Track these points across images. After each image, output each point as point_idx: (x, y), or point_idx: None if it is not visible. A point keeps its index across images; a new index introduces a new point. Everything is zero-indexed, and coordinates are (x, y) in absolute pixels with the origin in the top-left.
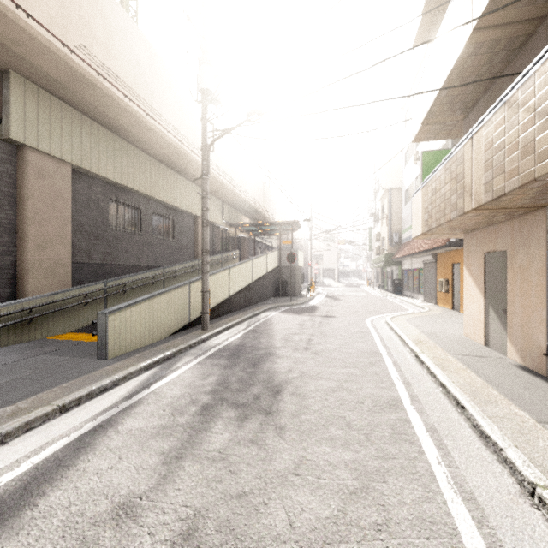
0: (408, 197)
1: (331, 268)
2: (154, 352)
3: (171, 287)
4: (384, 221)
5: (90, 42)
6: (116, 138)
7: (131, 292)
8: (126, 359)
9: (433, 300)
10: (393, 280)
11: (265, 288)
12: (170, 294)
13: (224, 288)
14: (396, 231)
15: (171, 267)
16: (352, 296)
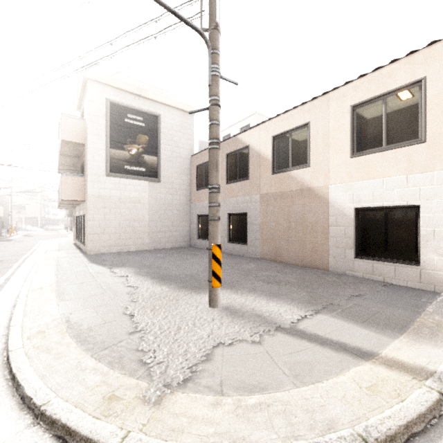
0: None
1: (35, 217)
2: None
3: None
4: None
5: None
6: None
7: None
8: None
9: None
10: None
11: None
12: None
13: None
14: None
15: None
16: (44, 235)
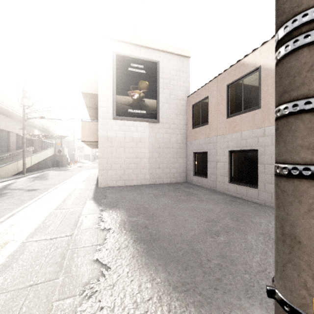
0: None
1: (88, 154)
2: (11, 178)
3: (12, 162)
4: None
5: None
6: None
7: None
8: (4, 179)
9: None
10: None
11: (47, 163)
12: (12, 164)
13: (29, 163)
14: None
15: (1, 155)
16: (89, 166)
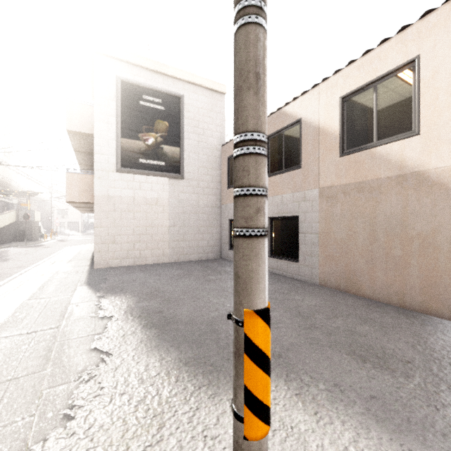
0: None
1: (76, 221)
2: None
3: None
4: None
5: None
6: None
7: None
8: None
9: None
10: None
11: (4, 236)
12: None
13: None
14: None
15: None
16: (78, 240)
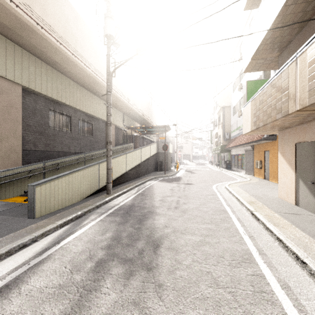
0: (234, 111)
1: (188, 154)
2: (70, 211)
3: (86, 166)
4: (219, 126)
5: (31, 2)
6: (53, 70)
7: (62, 169)
8: (49, 217)
9: (251, 173)
10: (225, 161)
11: (149, 166)
12: (85, 170)
13: (123, 166)
14: (227, 132)
15: (90, 153)
16: (201, 171)
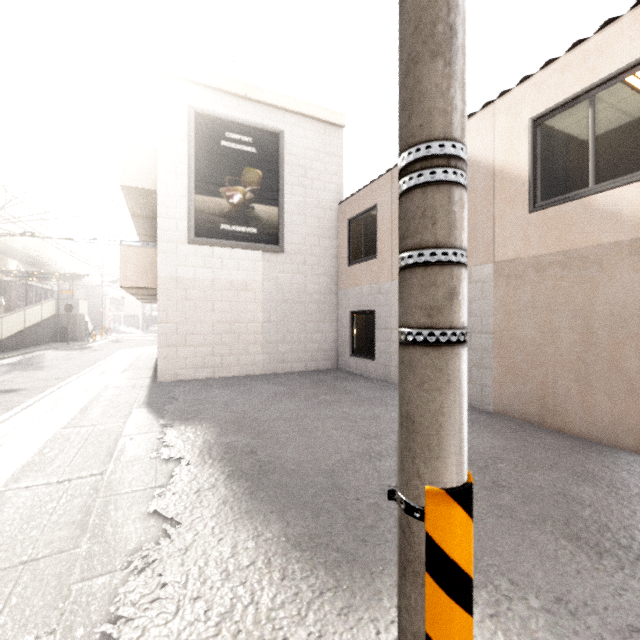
0: None
1: (135, 314)
2: None
3: None
4: None
5: None
6: None
7: None
8: None
9: None
10: None
11: (40, 335)
12: None
13: None
14: None
15: None
16: (137, 340)
